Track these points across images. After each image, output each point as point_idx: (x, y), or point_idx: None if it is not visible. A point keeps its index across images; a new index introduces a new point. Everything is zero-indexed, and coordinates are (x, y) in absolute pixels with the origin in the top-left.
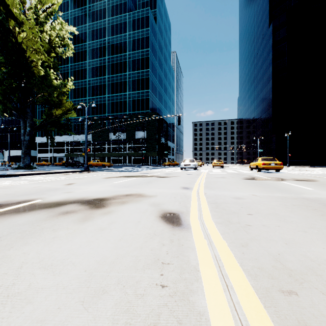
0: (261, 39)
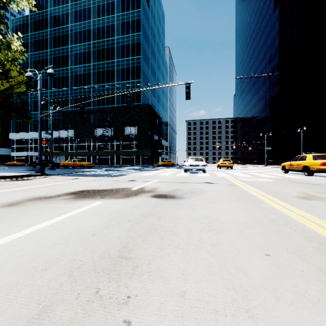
0: (263, 28)
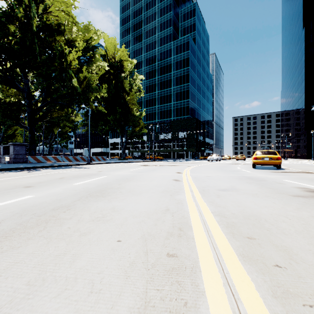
0: (297, 40)
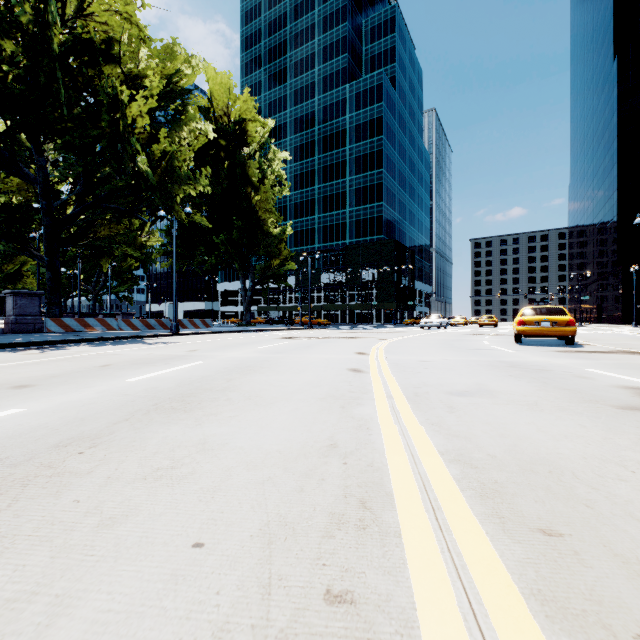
0: (601, 81)
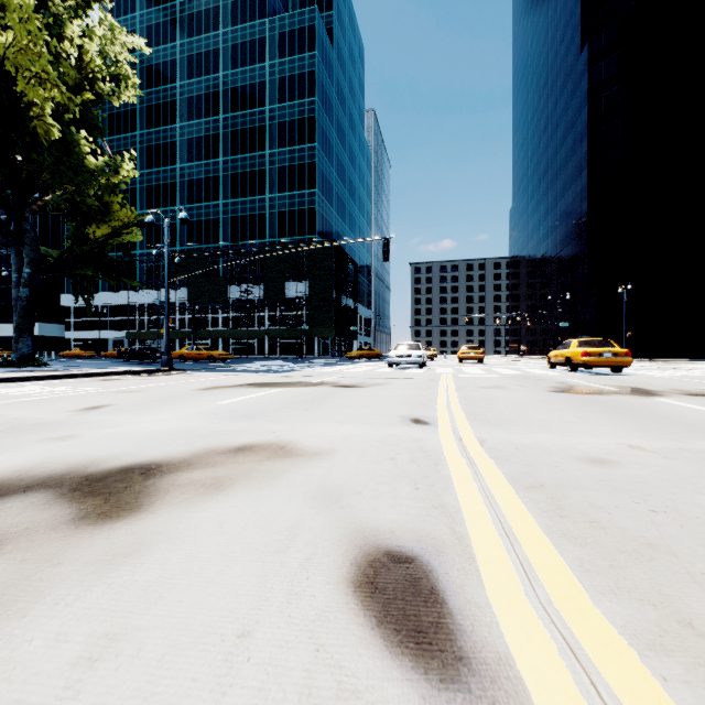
0: (561, 82)
